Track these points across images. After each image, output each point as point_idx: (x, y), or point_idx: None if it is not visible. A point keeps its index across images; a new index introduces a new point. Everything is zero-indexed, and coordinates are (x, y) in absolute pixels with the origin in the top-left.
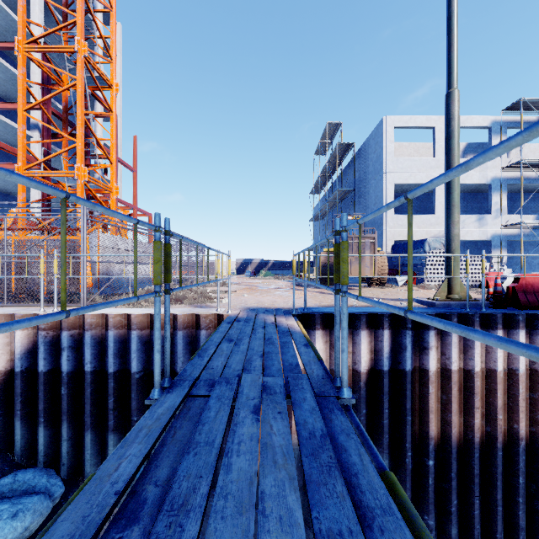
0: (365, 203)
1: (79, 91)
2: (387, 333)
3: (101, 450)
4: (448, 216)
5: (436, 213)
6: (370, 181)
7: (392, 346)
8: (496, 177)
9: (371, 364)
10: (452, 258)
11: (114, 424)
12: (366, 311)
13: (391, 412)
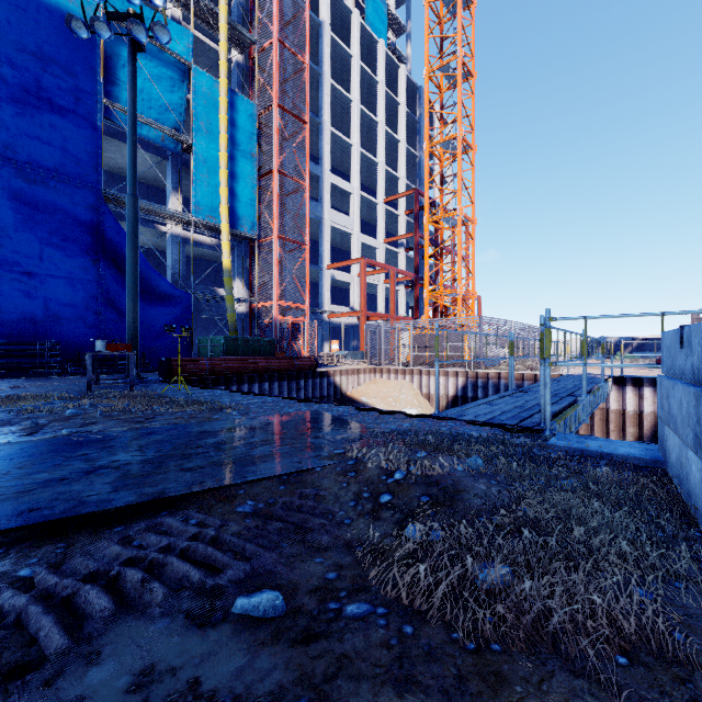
0: None
1: (459, 239)
2: None
3: None
4: None
5: None
6: None
7: None
8: None
9: None
10: None
11: None
12: None
13: None
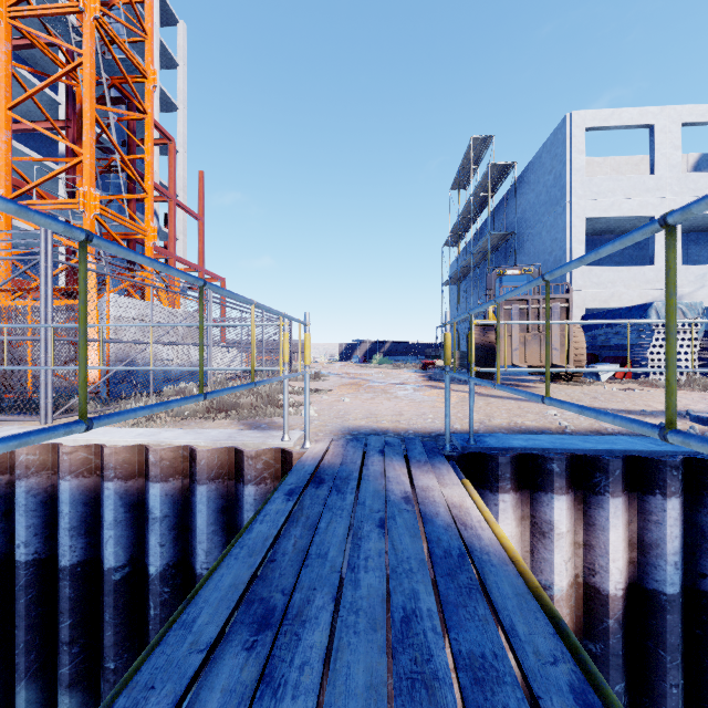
0: (534, 252)
1: (87, 73)
2: (676, 505)
3: None
4: None
5: (656, 263)
6: (542, 218)
7: (682, 534)
8: None
9: (631, 573)
10: None
11: (70, 672)
12: (613, 447)
13: (681, 690)
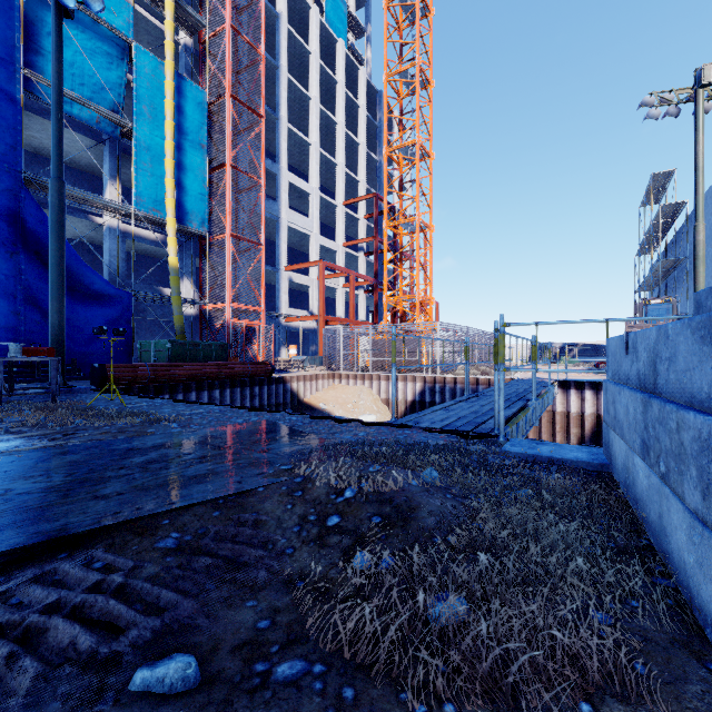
0: None
1: (417, 245)
2: None
3: None
4: None
5: None
6: (706, 248)
7: None
8: None
9: None
10: None
11: None
12: None
13: None
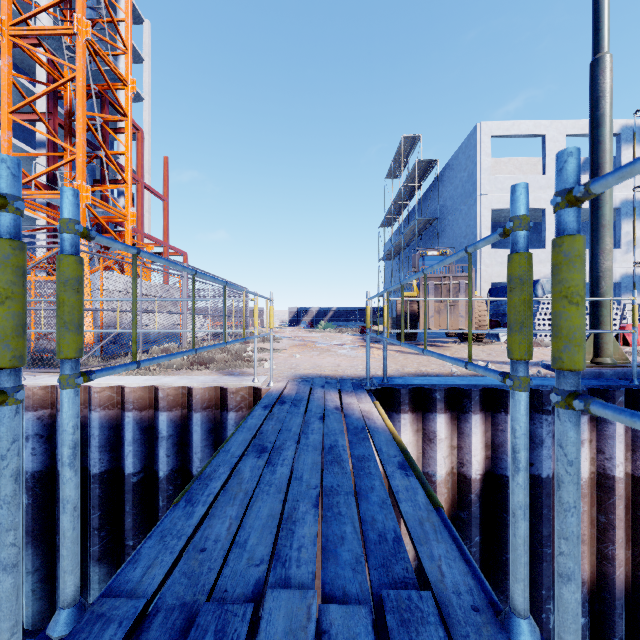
0: (453, 235)
1: (80, 85)
2: None
3: (83, 586)
4: (595, 242)
5: (547, 247)
6: (458, 207)
7: None
8: (627, 199)
9: (487, 465)
10: (611, 304)
11: (100, 550)
12: (478, 383)
13: None
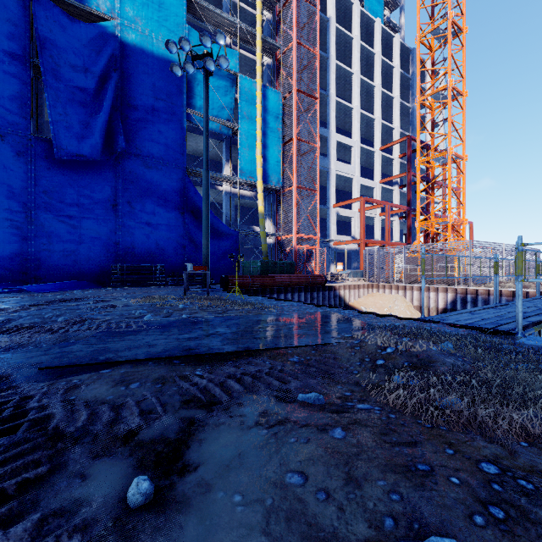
0: None
1: (449, 175)
2: None
3: None
4: None
5: None
6: None
7: None
8: None
9: None
10: None
11: None
12: None
13: None
